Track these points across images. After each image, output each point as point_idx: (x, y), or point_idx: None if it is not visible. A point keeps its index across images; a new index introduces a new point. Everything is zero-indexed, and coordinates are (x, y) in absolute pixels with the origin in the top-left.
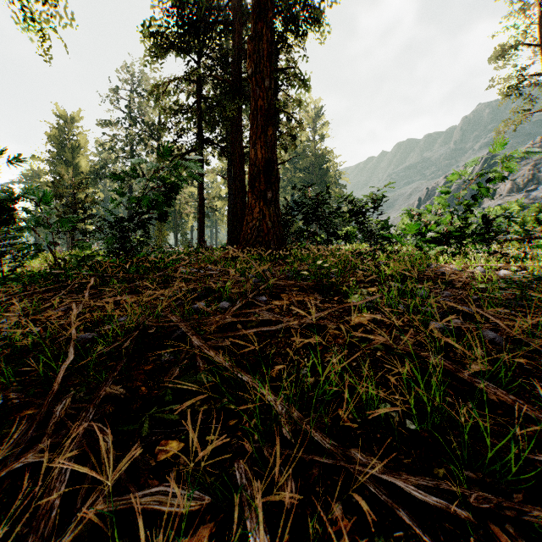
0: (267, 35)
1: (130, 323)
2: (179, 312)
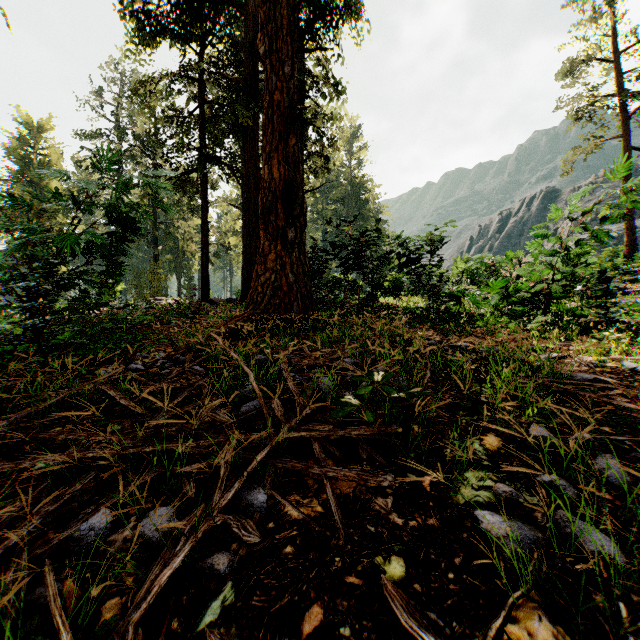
0: None
1: None
2: None
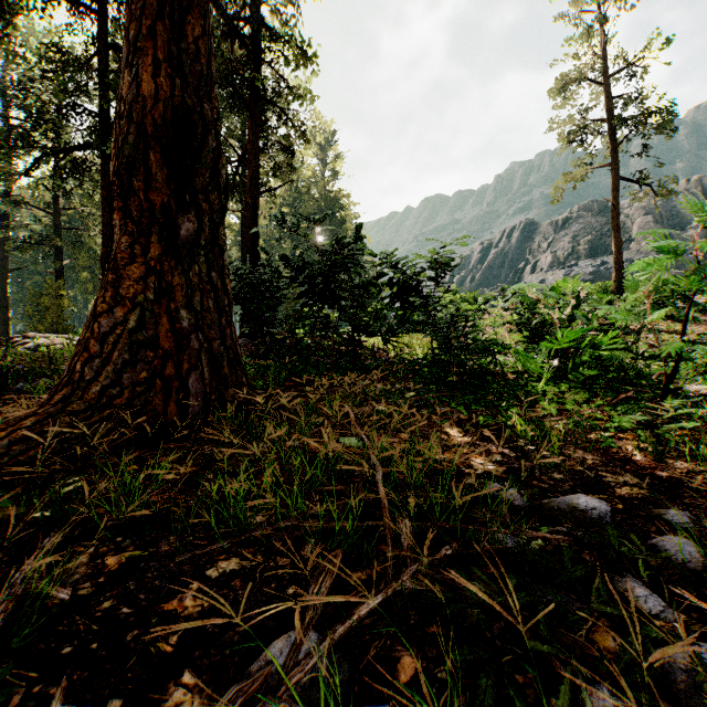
0: None
1: None
2: None
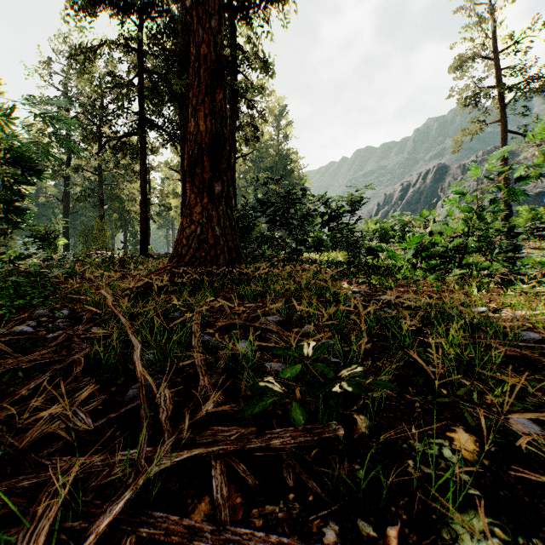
0: None
1: None
2: None
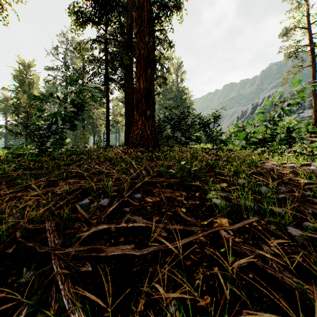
0: (147, 7)
1: (16, 224)
2: (52, 220)
